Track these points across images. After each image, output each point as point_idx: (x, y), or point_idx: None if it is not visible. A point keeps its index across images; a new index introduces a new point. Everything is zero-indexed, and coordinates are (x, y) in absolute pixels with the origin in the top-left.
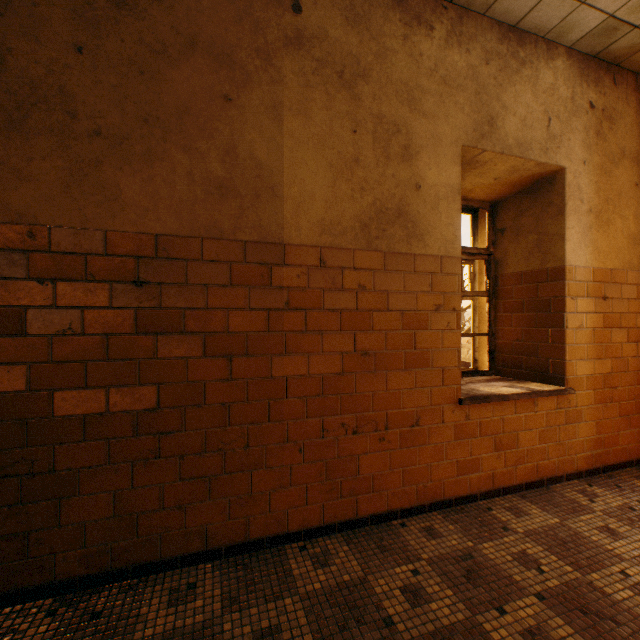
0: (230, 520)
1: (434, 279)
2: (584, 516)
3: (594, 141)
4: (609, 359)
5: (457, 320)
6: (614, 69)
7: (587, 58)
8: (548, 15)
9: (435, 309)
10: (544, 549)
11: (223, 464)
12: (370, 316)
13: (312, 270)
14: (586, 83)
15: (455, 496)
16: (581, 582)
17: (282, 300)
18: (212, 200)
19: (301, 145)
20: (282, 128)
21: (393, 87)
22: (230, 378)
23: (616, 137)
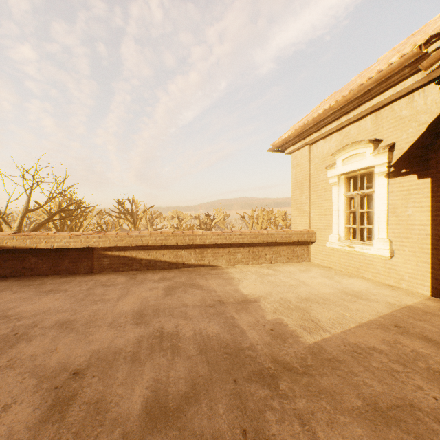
0: None
1: None
2: None
3: None
4: None
5: None
6: None
7: None
8: None
9: None
10: None
11: None
12: None
13: None
14: None
15: None
16: None
17: None
18: None
19: None
20: None
21: None
22: None
23: None
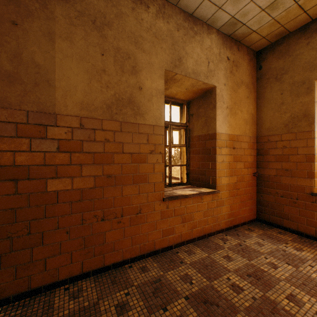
0: (16, 279)
1: (149, 137)
2: (219, 251)
3: (229, 75)
4: (236, 176)
5: (162, 158)
6: (238, 43)
7: (226, 36)
8: (206, 11)
9: (150, 152)
10: (196, 271)
11: (11, 246)
12: (112, 156)
13: (75, 130)
14: (226, 48)
15: (161, 248)
16: (208, 286)
17: (55, 146)
18: (2, 84)
19: (68, 58)
20: (55, 46)
21: (126, 34)
22: (16, 193)
23: (239, 74)
